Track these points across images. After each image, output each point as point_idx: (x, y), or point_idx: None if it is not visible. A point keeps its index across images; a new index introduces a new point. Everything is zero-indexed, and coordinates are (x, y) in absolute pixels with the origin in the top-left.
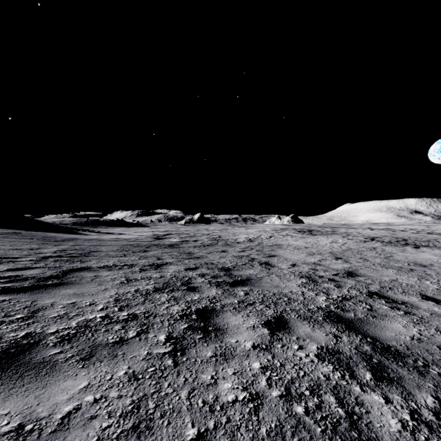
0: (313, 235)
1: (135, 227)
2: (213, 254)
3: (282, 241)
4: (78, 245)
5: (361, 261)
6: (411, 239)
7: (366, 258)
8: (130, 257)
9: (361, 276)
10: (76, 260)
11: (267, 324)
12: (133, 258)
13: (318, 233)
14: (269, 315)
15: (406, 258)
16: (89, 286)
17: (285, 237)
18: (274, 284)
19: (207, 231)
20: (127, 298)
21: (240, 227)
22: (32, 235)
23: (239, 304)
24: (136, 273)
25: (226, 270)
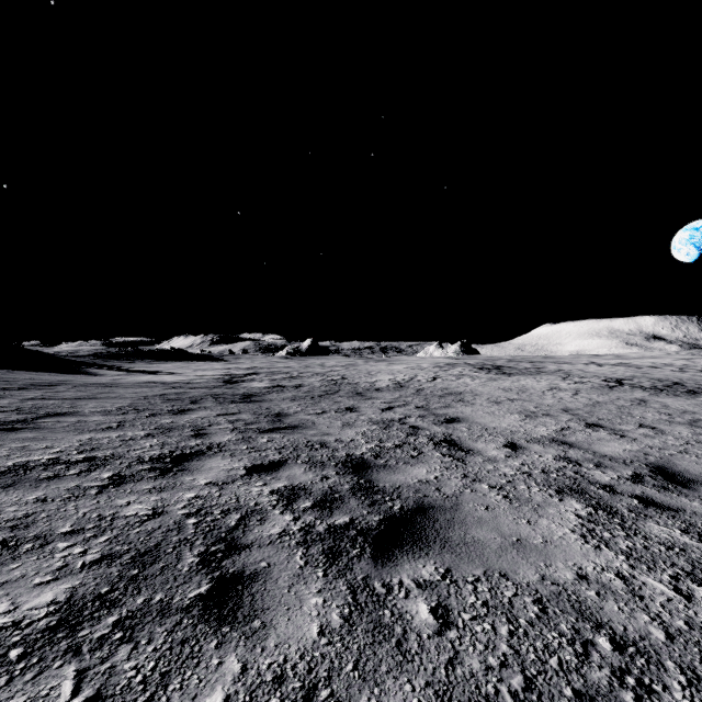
0: (507, 375)
1: (201, 362)
2: (328, 417)
3: (458, 386)
4: (39, 399)
5: (651, 433)
6: (688, 382)
7: (652, 424)
8: (128, 430)
9: None
10: None
11: None
12: (133, 432)
13: (513, 371)
14: None
15: None
16: None
17: (461, 378)
18: (507, 532)
19: (321, 369)
20: None
21: (378, 362)
22: None
23: None
24: (79, 501)
25: (357, 468)
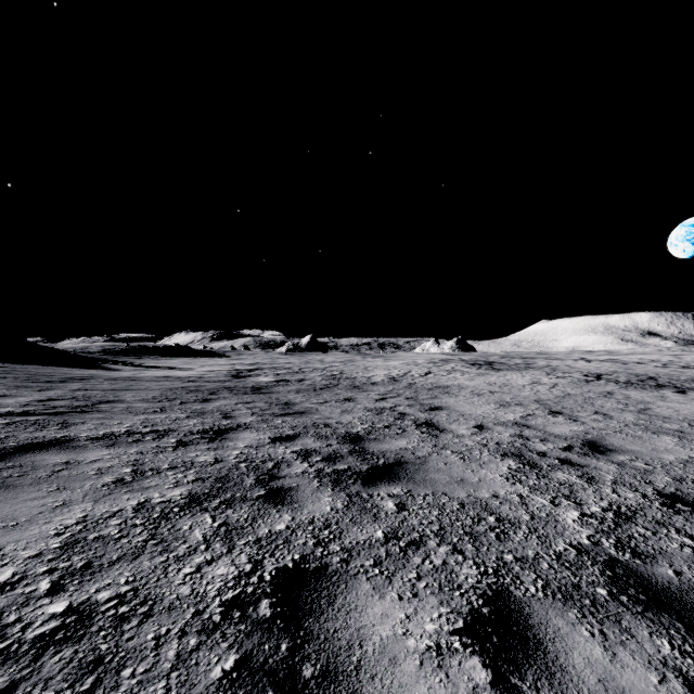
0: (496, 370)
1: (205, 358)
2: (329, 406)
3: (447, 381)
4: (84, 390)
5: (600, 419)
6: (662, 377)
7: (606, 412)
8: (171, 413)
9: (618, 452)
10: (54, 421)
11: (473, 631)
12: (176, 415)
13: (503, 367)
14: (469, 586)
15: (678, 413)
16: (26, 497)
17: (451, 374)
18: (455, 476)
19: (321, 364)
20: (102, 536)
21: (376, 358)
22: (13, 371)
23: (387, 544)
24: (165, 453)
25: (353, 440)
